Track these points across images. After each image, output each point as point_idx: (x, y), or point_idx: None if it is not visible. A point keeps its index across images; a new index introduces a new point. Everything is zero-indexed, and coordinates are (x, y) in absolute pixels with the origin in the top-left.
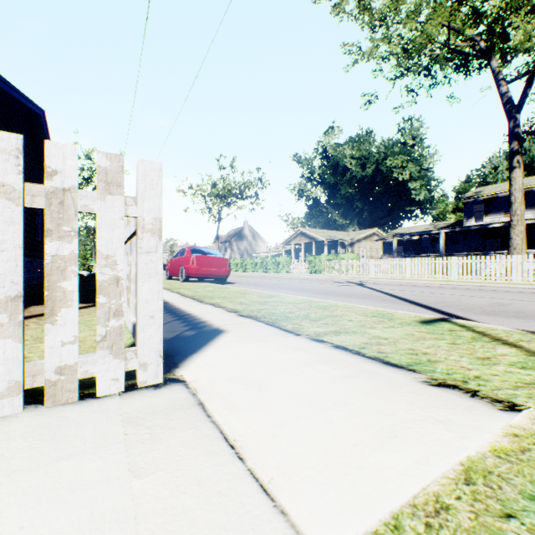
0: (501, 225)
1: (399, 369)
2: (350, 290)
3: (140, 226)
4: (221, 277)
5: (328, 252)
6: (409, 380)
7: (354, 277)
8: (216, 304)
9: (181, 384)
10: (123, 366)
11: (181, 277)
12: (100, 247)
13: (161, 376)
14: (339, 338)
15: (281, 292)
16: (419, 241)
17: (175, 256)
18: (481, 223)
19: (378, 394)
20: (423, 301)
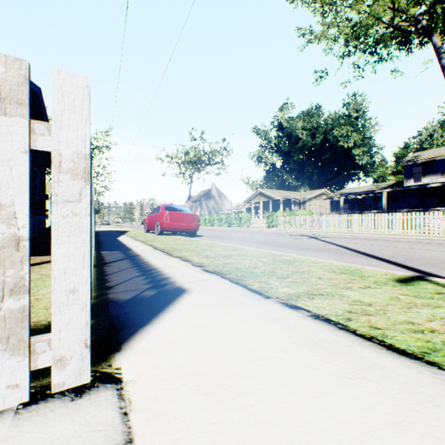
0: (438, 185)
1: (416, 362)
2: (307, 243)
3: (53, 163)
4: (191, 230)
5: (283, 210)
6: (443, 389)
7: (307, 231)
8: (183, 258)
9: (113, 387)
10: (26, 366)
11: (157, 231)
12: None
13: (87, 374)
14: (315, 302)
15: (244, 244)
16: (363, 199)
17: (152, 212)
18: (420, 183)
19: (413, 426)
20: (381, 254)
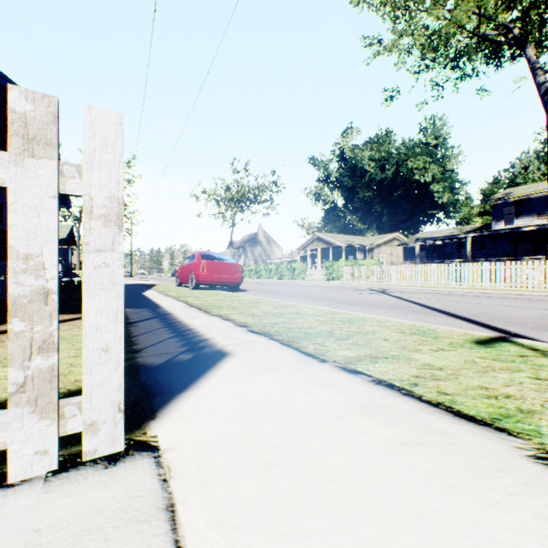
0: (534, 228)
1: (484, 429)
2: (374, 299)
3: (84, 209)
4: (233, 284)
5: (346, 258)
6: (510, 454)
7: (375, 285)
8: (224, 316)
9: (150, 455)
10: (55, 430)
11: (191, 285)
12: (14, 242)
13: (121, 441)
14: (378, 366)
15: (297, 300)
16: (443, 246)
17: (185, 262)
18: (512, 226)
19: (472, 490)
20: (461, 312)
